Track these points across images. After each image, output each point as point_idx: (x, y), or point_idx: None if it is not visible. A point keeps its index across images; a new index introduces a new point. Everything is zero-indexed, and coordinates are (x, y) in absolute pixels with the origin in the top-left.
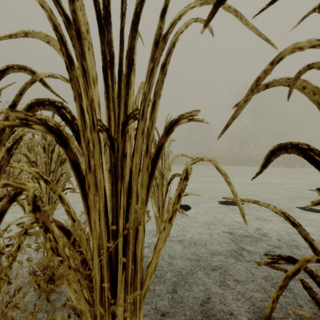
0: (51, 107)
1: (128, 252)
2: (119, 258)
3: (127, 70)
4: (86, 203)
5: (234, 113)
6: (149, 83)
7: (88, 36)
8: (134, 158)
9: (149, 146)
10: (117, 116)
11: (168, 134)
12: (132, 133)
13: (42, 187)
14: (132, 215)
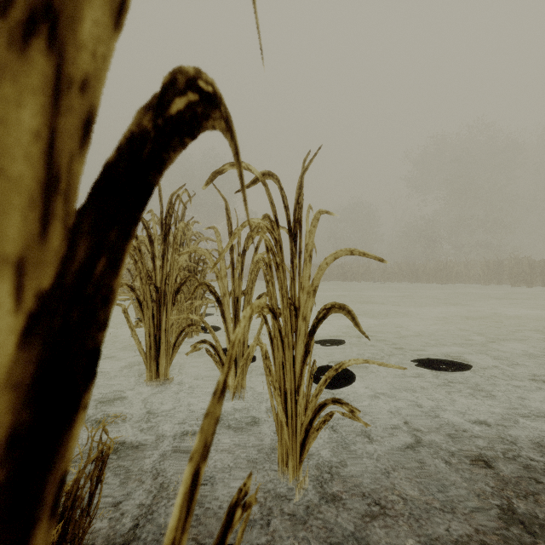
0: None
1: None
2: None
3: None
4: None
5: None
6: None
7: None
8: None
9: None
10: None
11: None
12: (94, 16)
13: None
14: None
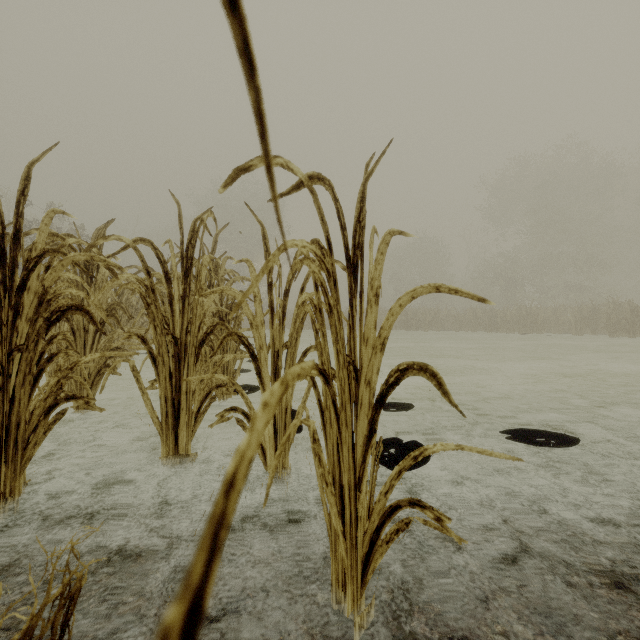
0: None
1: None
2: None
3: None
4: None
5: None
6: None
7: None
8: None
9: None
10: None
11: None
12: None
13: None
14: None
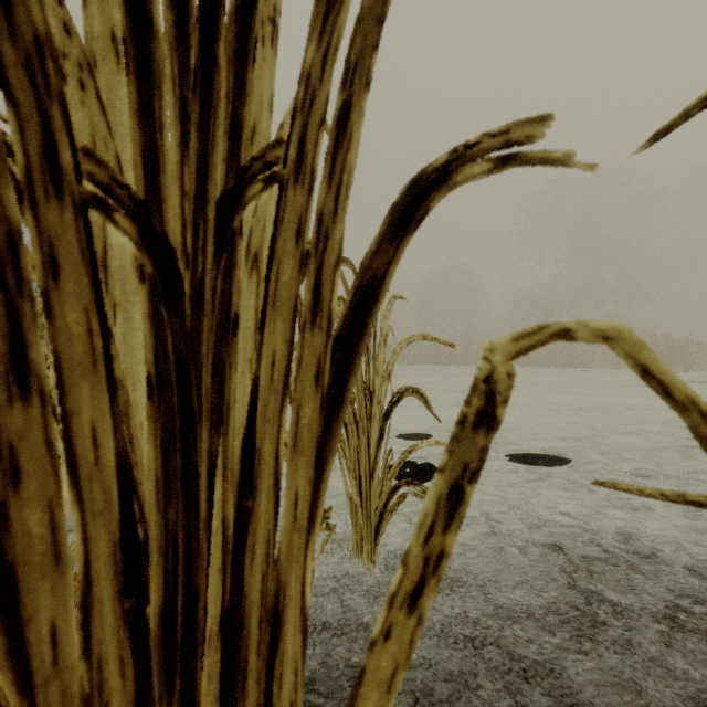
0: None
1: None
2: None
3: None
4: None
5: None
6: (326, 36)
7: None
8: (265, 334)
9: (324, 285)
10: (193, 162)
11: (404, 233)
12: (267, 247)
13: None
14: (258, 563)
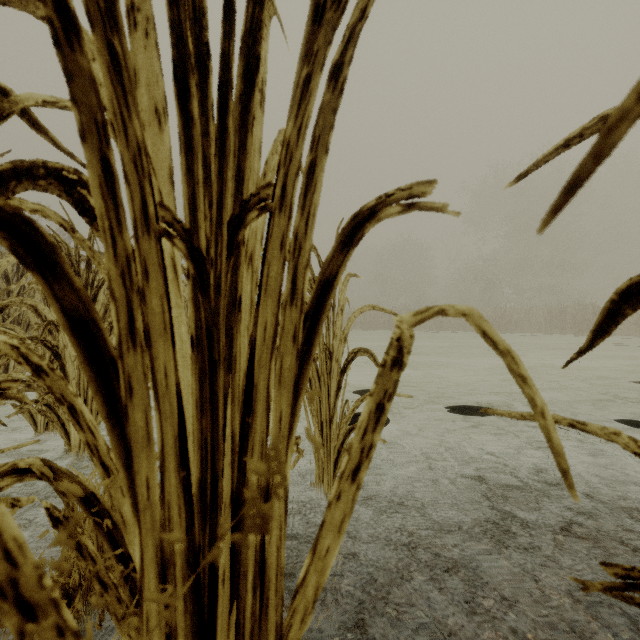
0: (53, 182)
1: (244, 553)
2: (222, 570)
3: (242, 85)
4: (120, 436)
5: (598, 139)
6: (300, 117)
7: (144, 2)
8: (260, 310)
9: (298, 279)
10: (215, 200)
11: (349, 247)
12: (258, 249)
13: (70, 378)
14: (256, 458)
